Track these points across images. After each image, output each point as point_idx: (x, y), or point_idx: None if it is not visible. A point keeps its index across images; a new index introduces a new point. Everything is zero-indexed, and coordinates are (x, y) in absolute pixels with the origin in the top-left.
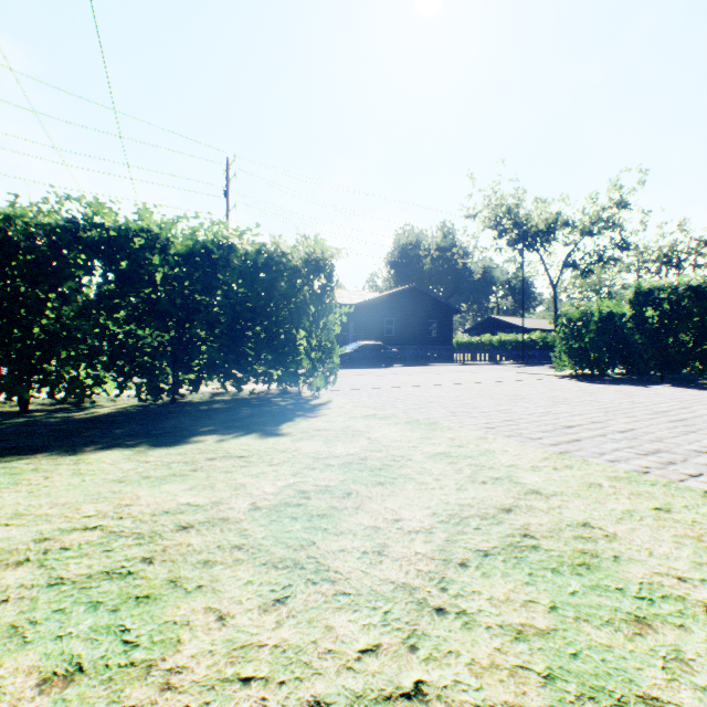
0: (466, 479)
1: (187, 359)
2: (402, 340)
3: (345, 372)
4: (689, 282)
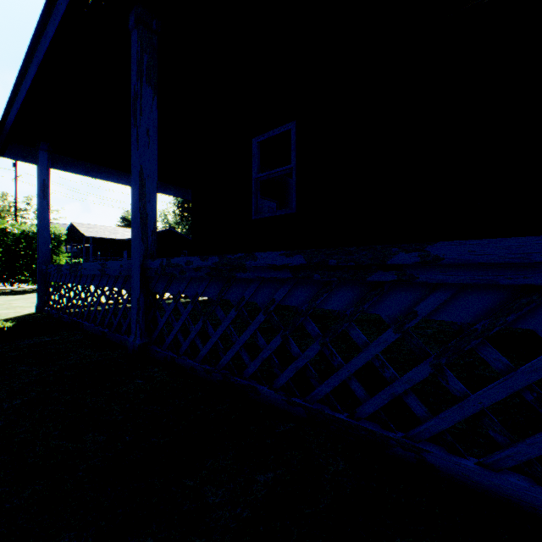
0: None
1: None
2: None
3: None
4: None
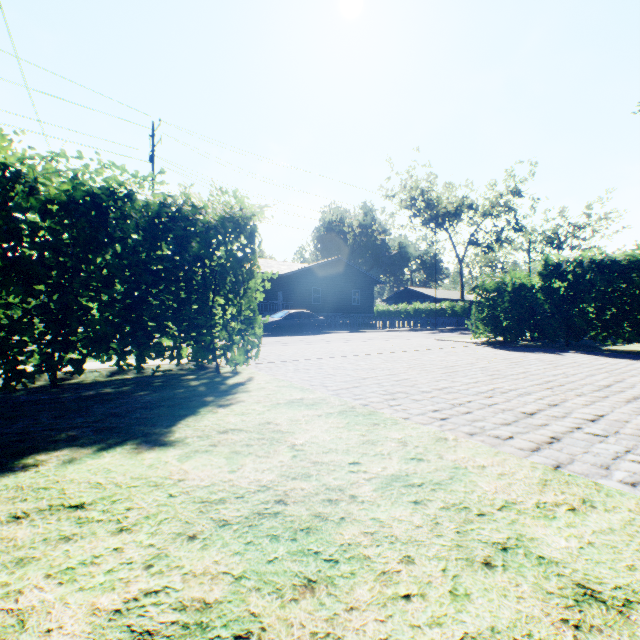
0: (457, 557)
1: (66, 333)
2: (328, 308)
3: (273, 340)
4: (594, 256)
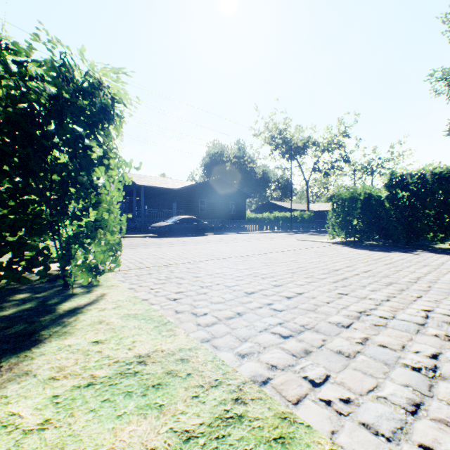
0: None
1: None
2: (212, 216)
3: (163, 241)
4: (434, 169)
